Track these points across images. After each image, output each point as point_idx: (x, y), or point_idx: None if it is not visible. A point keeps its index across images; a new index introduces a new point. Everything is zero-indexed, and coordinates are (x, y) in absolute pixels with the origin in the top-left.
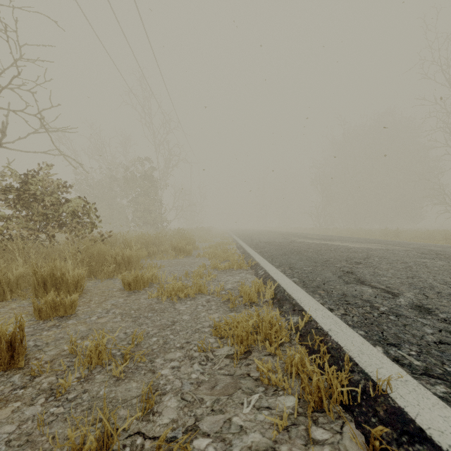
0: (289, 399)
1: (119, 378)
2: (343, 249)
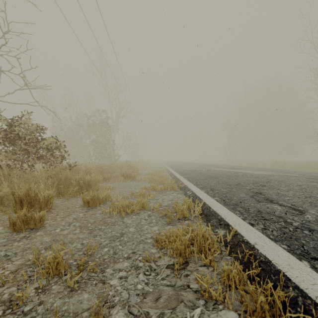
0: (230, 314)
1: (73, 289)
2: (248, 175)
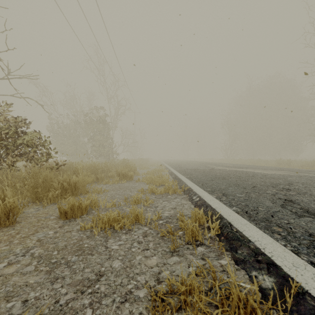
0: None
1: None
2: (260, 175)
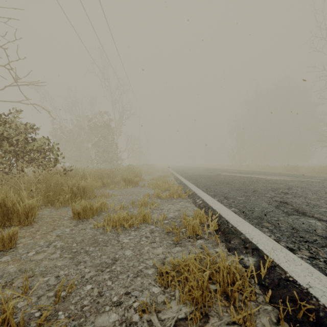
0: None
1: None
2: (263, 180)
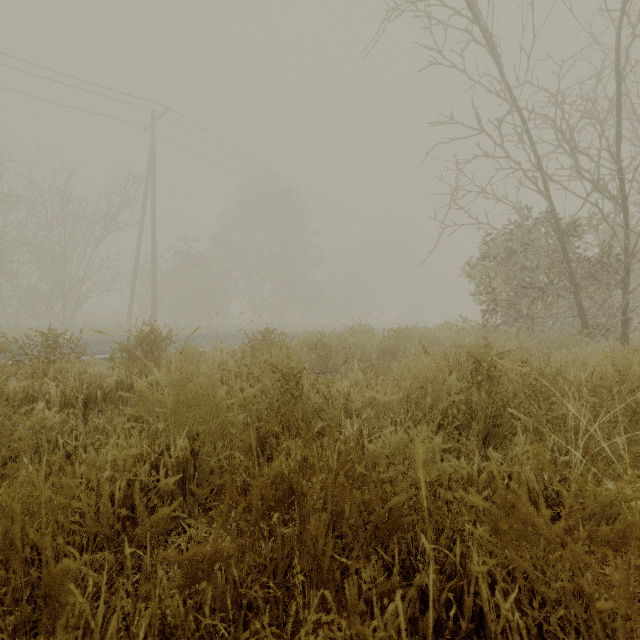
0: None
1: None
2: None
